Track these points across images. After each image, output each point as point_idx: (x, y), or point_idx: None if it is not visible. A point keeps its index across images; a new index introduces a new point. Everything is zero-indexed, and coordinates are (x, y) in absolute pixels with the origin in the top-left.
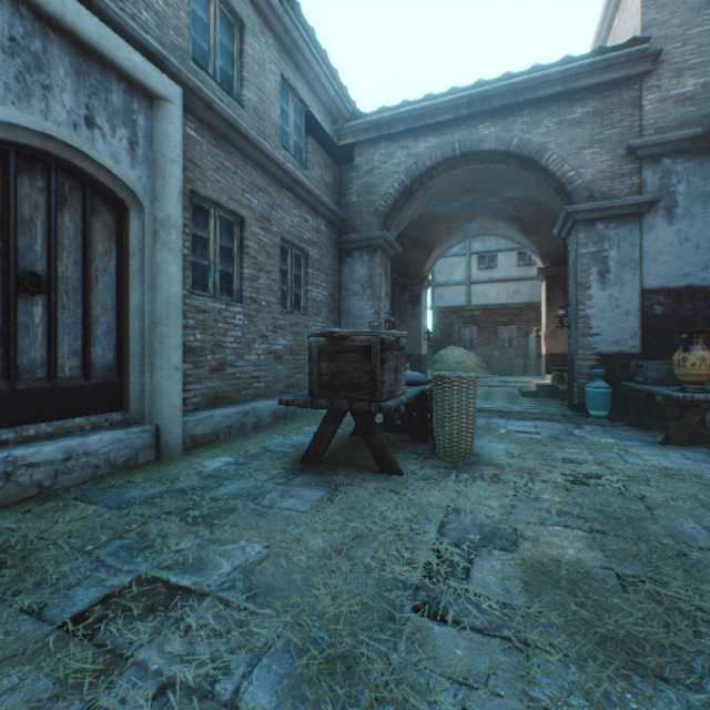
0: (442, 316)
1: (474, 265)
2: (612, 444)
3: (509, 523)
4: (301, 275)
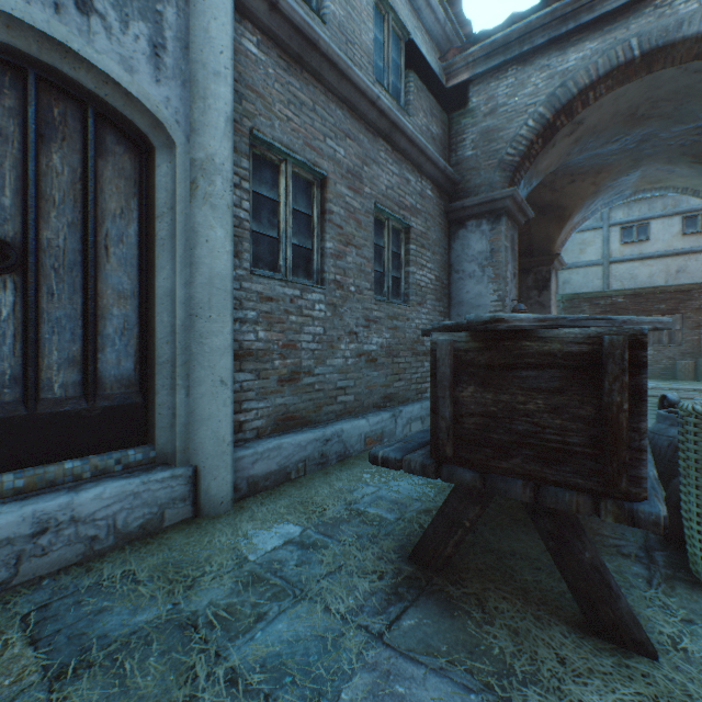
0: (567, 306)
1: (614, 240)
2: None
3: None
4: (400, 253)
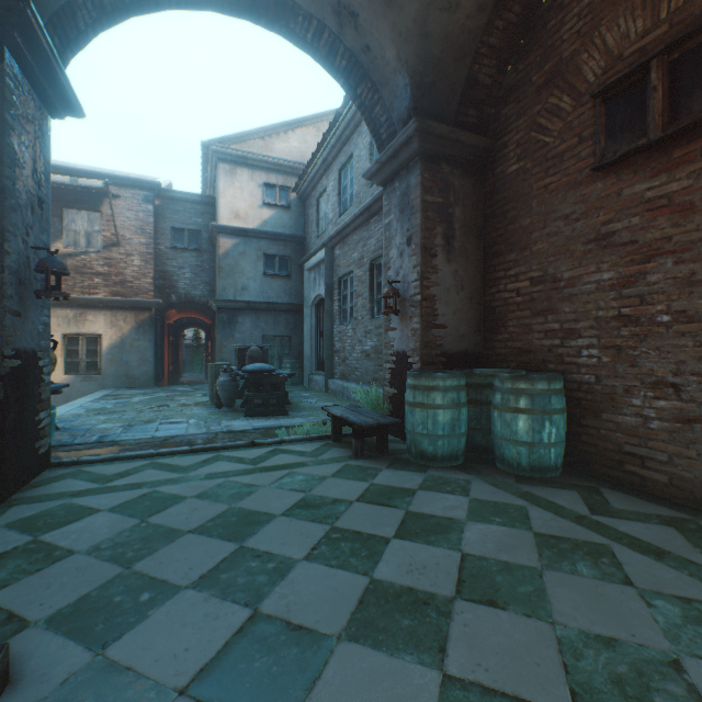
0: None
1: None
2: (110, 422)
3: (195, 398)
4: None
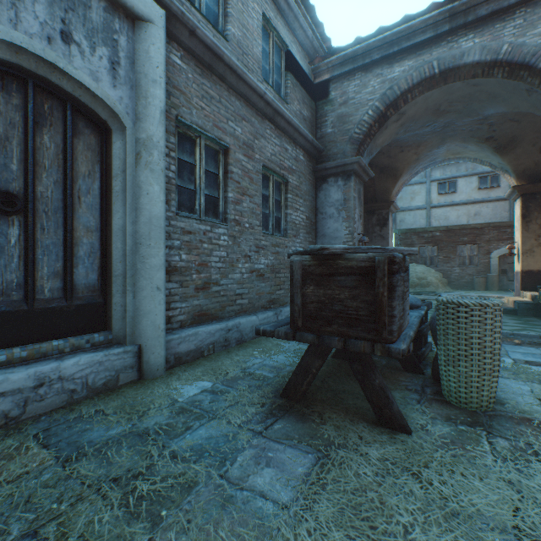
0: (403, 237)
1: (434, 191)
2: None
3: None
4: (281, 200)
